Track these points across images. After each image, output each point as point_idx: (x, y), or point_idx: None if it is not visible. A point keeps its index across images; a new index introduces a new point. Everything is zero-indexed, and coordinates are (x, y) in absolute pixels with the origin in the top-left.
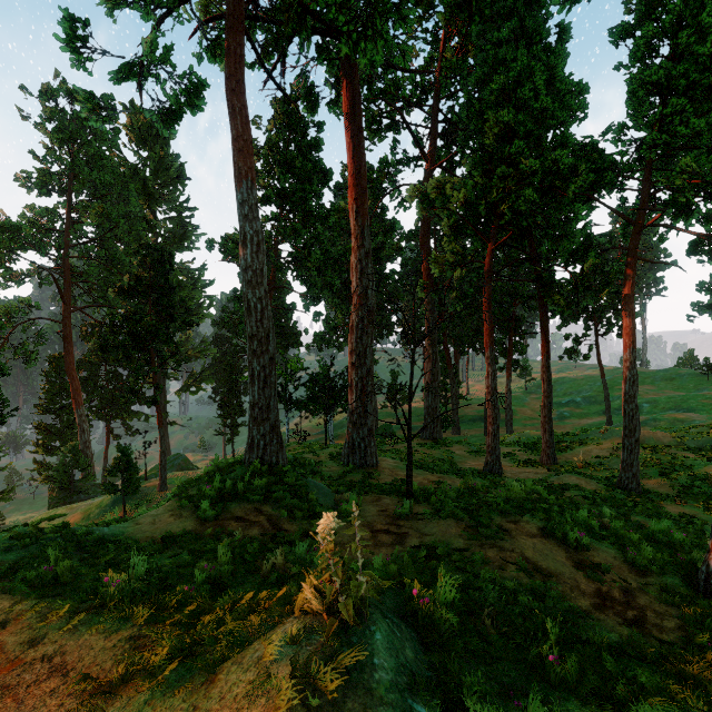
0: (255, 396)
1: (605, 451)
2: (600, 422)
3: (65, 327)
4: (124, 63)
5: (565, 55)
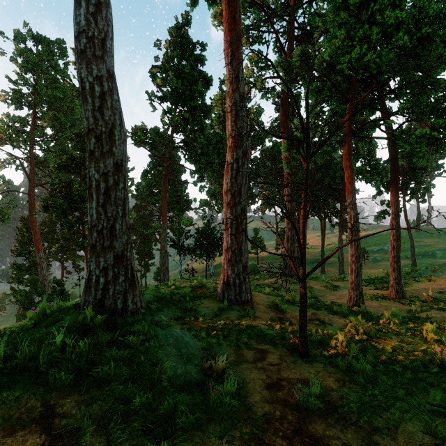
0: (92, 215)
1: (444, 286)
2: (405, 264)
3: (30, 197)
4: None
5: None
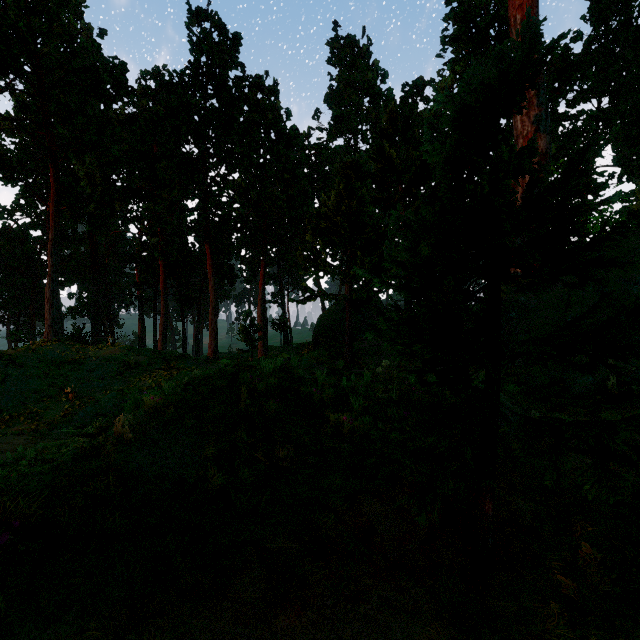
0: None
1: None
2: None
3: None
4: (0, 231)
5: (187, 215)
